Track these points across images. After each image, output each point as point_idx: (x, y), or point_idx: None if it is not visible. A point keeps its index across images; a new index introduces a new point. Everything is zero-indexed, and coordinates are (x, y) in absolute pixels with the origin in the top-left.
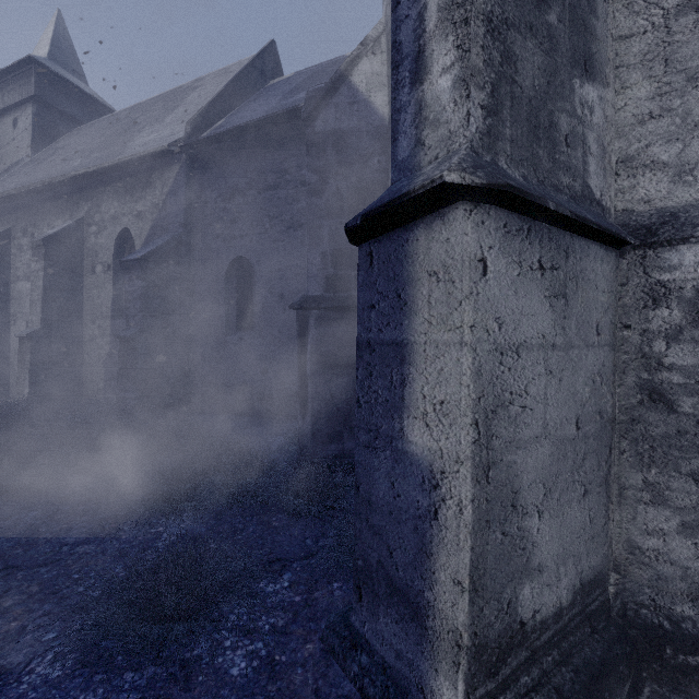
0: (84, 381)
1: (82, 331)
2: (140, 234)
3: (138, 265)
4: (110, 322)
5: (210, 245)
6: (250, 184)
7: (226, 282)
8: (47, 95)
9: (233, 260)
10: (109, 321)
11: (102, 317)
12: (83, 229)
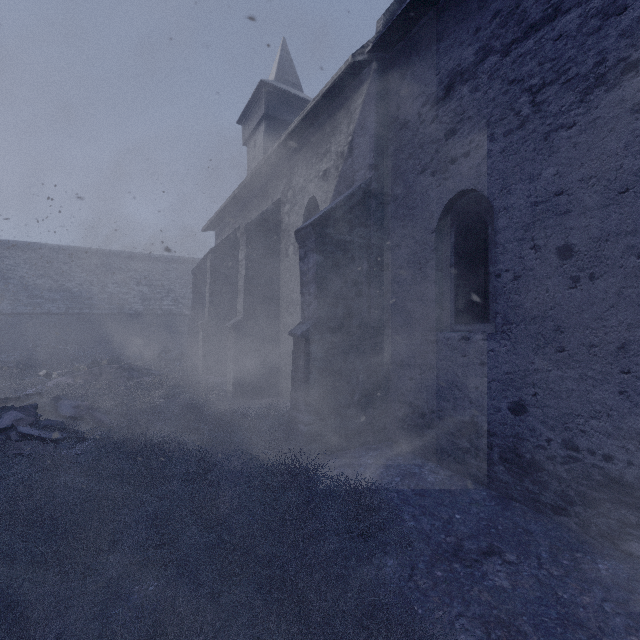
0: (280, 372)
1: (279, 319)
2: (325, 198)
3: (311, 233)
4: (299, 310)
5: (410, 187)
6: (484, 47)
7: (437, 241)
8: (273, 110)
9: (449, 201)
10: (298, 308)
11: (293, 303)
12: (280, 211)
